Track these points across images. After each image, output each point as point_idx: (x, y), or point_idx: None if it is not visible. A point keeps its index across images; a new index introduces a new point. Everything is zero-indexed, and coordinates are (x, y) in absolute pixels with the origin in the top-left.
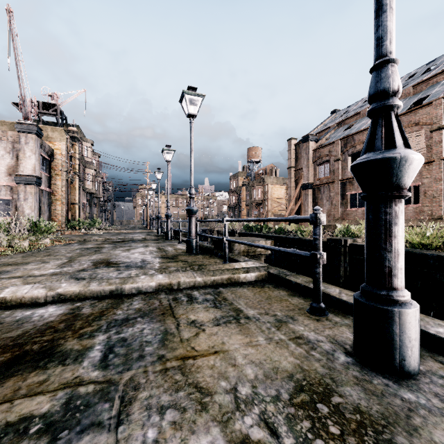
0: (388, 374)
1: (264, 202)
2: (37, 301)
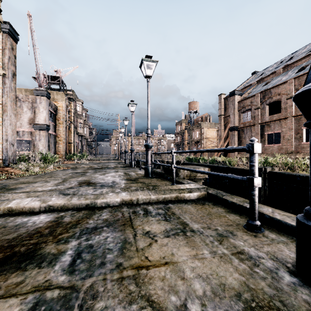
0: None
1: (201, 141)
2: (34, 210)
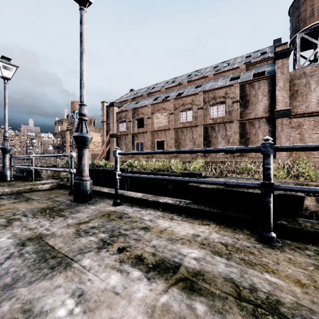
0: (79, 202)
1: None
2: None
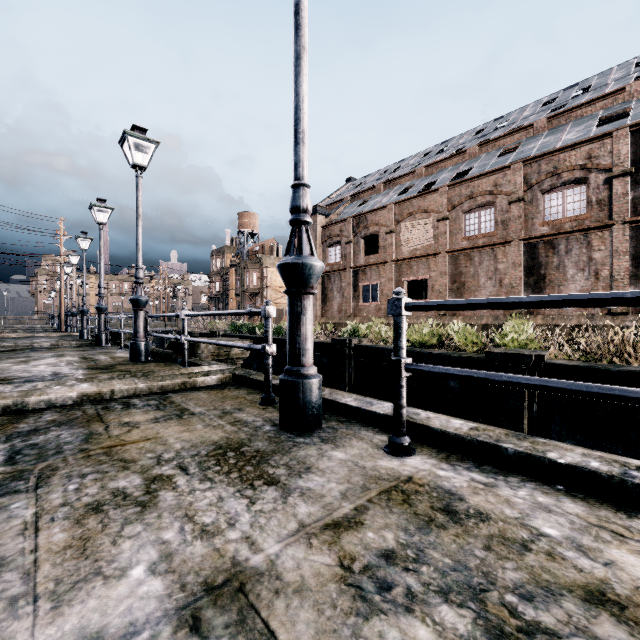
0: (296, 432)
1: (262, 291)
2: None
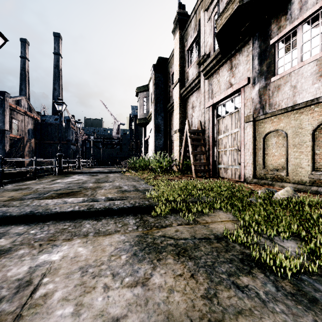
0: None
1: None
2: None
